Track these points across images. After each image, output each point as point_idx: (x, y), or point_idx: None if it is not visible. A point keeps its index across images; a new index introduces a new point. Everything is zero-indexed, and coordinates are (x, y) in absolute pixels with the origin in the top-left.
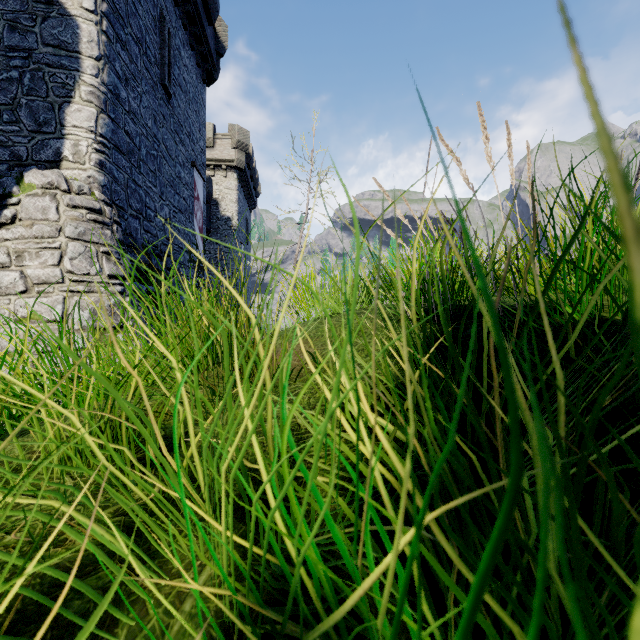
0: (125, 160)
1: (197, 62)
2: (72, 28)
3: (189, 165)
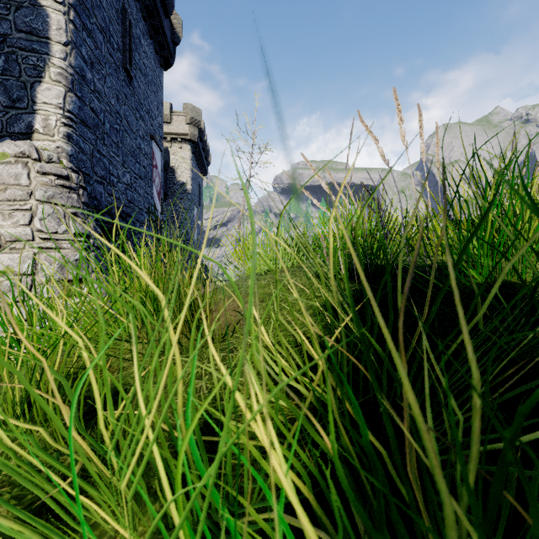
0: (90, 133)
1: (155, 49)
2: (42, 17)
3: (148, 138)
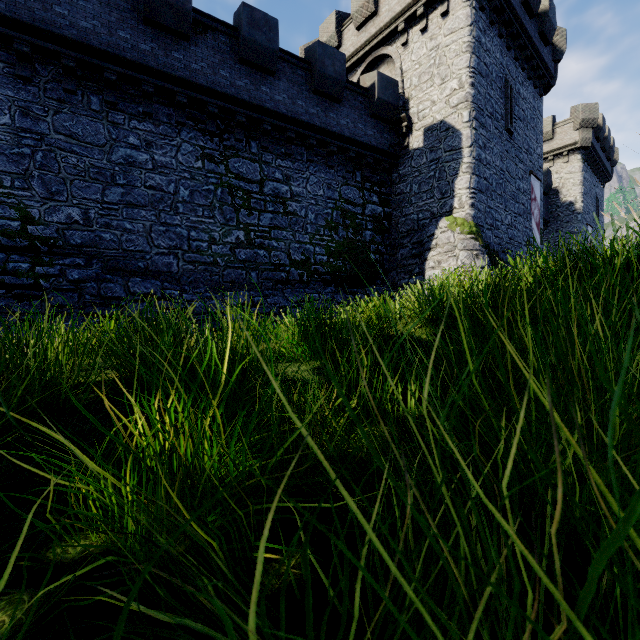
0: (483, 196)
1: (534, 86)
2: (458, 137)
3: (526, 175)
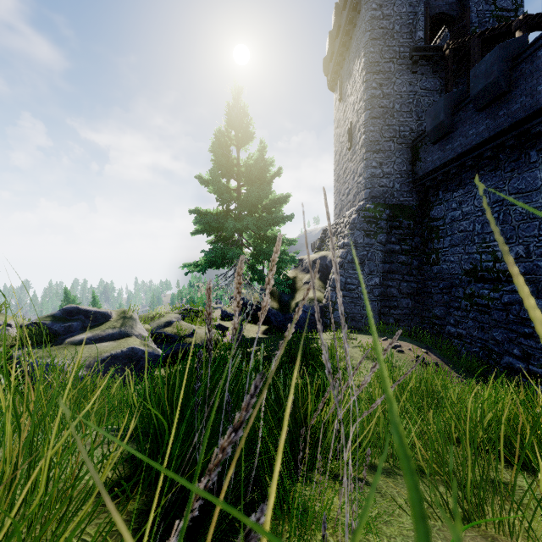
0: None
1: None
2: None
3: None
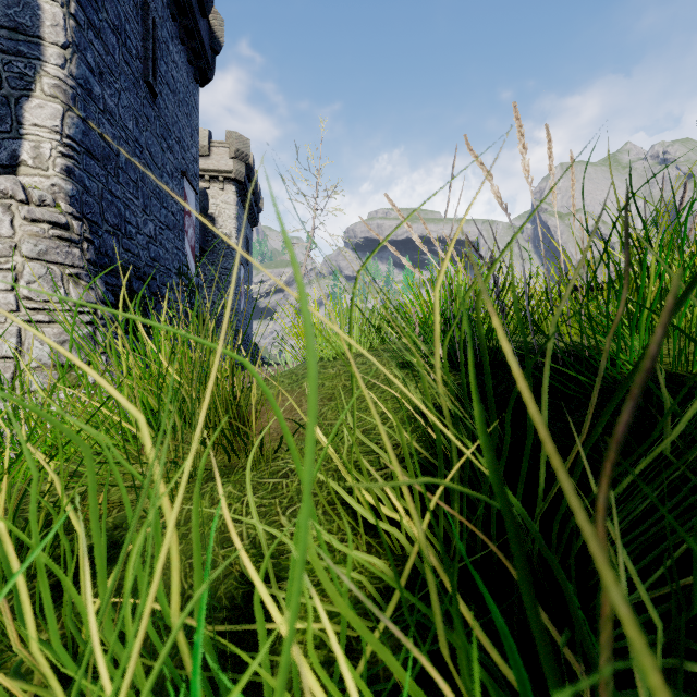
0: (99, 167)
1: (188, 58)
2: (32, 8)
3: (179, 175)
